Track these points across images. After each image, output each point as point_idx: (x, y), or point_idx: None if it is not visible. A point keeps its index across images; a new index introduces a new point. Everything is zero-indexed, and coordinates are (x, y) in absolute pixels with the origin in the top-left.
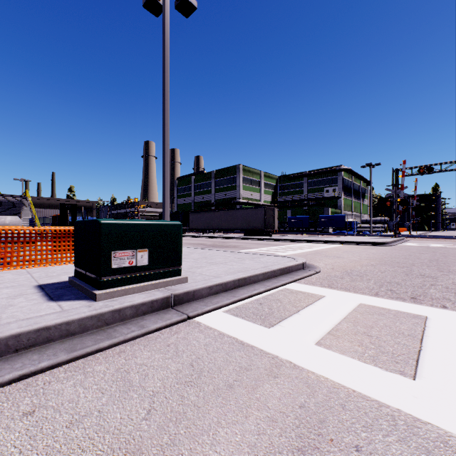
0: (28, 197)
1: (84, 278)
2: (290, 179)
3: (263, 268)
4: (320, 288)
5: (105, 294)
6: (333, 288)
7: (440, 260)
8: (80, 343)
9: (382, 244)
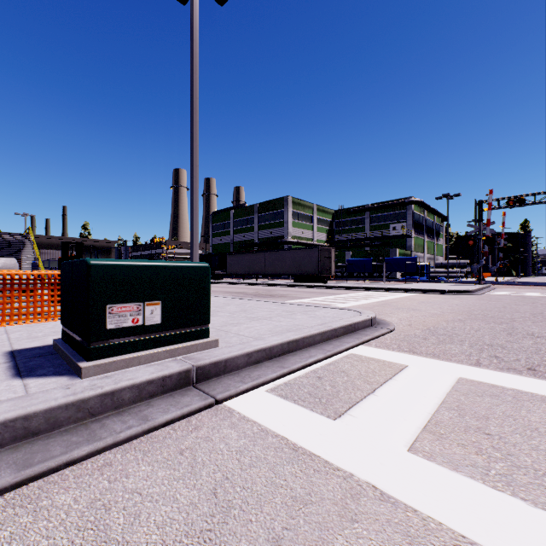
0: (31, 235)
1: (71, 342)
2: (349, 213)
3: (321, 326)
4: (399, 353)
5: (95, 367)
6: (416, 354)
7: (545, 313)
8: (43, 450)
9: (465, 292)
